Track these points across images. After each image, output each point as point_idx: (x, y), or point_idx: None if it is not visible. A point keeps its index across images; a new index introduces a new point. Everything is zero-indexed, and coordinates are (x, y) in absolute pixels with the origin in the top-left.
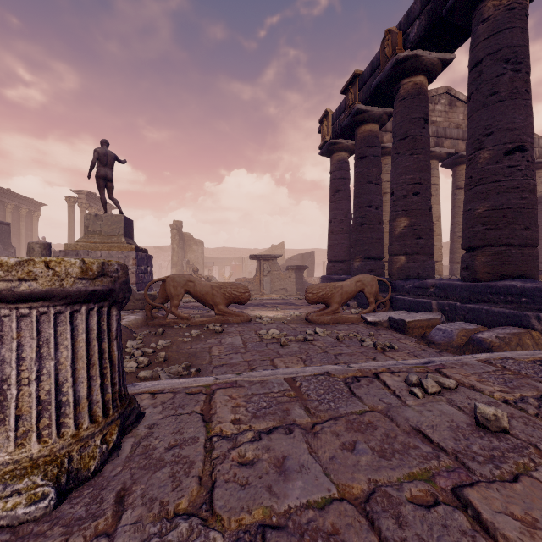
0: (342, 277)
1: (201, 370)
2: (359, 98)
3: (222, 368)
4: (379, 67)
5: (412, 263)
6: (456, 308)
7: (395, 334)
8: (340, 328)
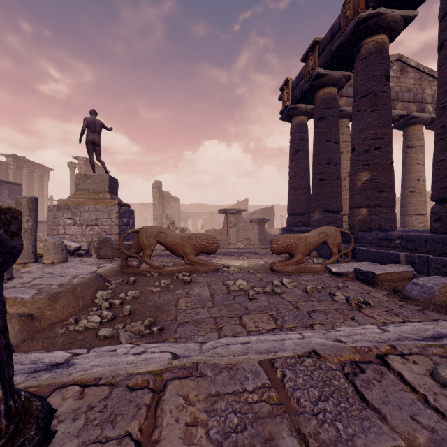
0: (302, 228)
1: (165, 328)
2: (319, 63)
3: (186, 327)
4: (339, 31)
5: (373, 215)
6: (428, 261)
7: (363, 286)
8: (305, 278)
